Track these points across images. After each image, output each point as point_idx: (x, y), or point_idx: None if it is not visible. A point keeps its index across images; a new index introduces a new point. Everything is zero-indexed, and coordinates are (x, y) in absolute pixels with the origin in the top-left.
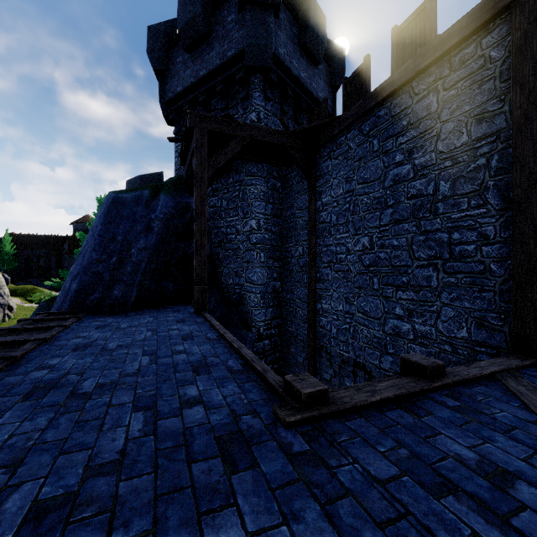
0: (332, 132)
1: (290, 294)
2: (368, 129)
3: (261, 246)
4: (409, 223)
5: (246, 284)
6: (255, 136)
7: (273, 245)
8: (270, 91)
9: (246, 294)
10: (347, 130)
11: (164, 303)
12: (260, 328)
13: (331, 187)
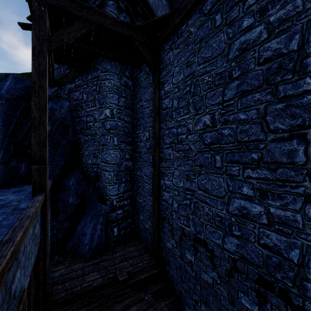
0: (174, 23)
1: (139, 171)
2: (210, 7)
3: (114, 131)
4: (262, 91)
5: (101, 163)
6: (102, 22)
7: (125, 131)
8: (122, 3)
9: (101, 172)
10: (188, 17)
11: (14, 182)
12: (113, 201)
13: (173, 75)
